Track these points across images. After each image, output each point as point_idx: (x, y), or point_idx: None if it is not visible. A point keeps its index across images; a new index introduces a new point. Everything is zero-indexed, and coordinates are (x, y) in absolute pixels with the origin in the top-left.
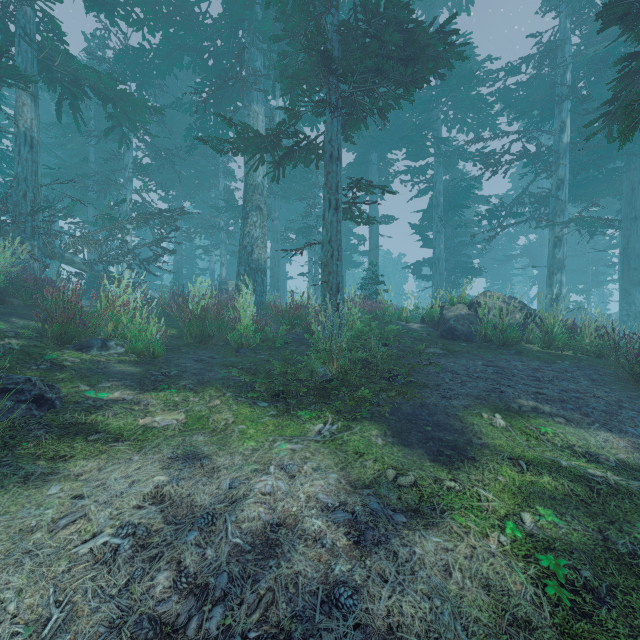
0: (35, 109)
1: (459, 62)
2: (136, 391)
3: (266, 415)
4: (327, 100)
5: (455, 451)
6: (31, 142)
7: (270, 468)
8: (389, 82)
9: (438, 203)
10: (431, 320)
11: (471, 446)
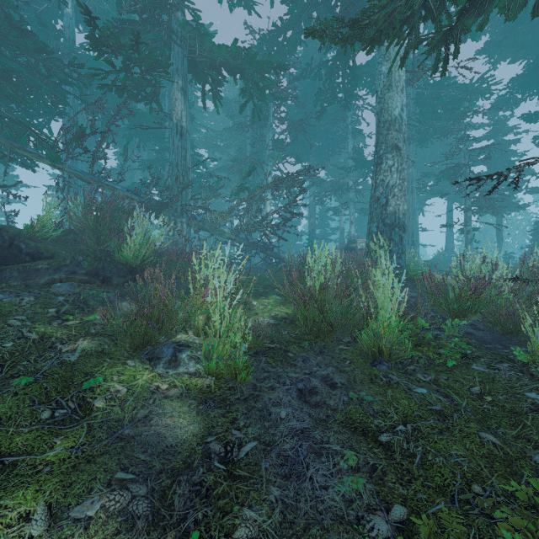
0: (184, 102)
1: None
2: None
3: None
4: None
5: None
6: (181, 131)
7: None
8: None
9: None
10: None
11: None
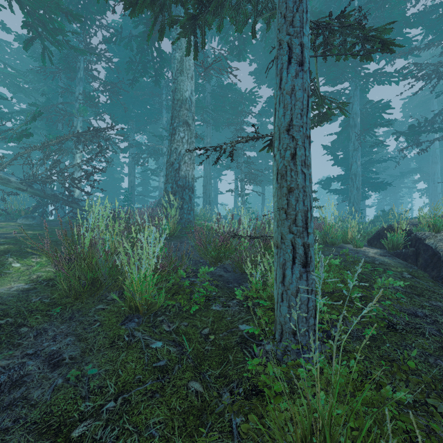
0: None
1: None
2: None
3: None
4: None
5: None
6: None
7: None
8: None
9: (355, 123)
10: (395, 247)
11: None
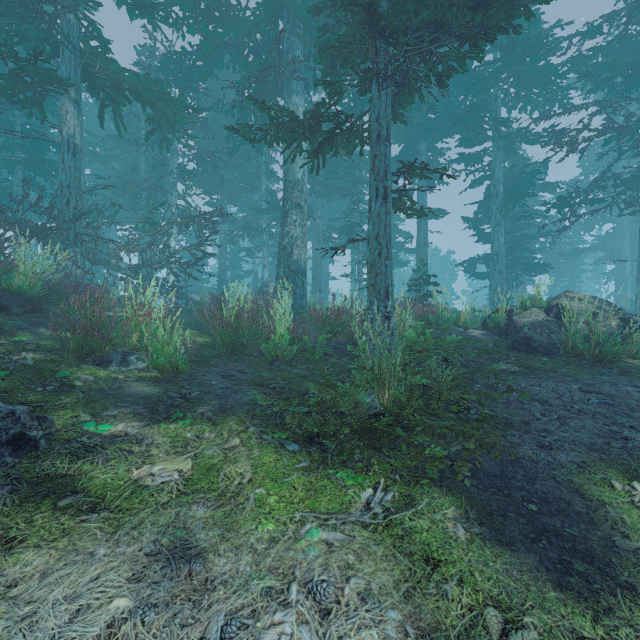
0: (78, 116)
1: (525, 29)
2: (144, 422)
3: (295, 468)
4: (374, 68)
5: (592, 565)
6: (74, 149)
7: (291, 590)
8: (451, 38)
9: (497, 192)
10: (496, 326)
11: (617, 555)
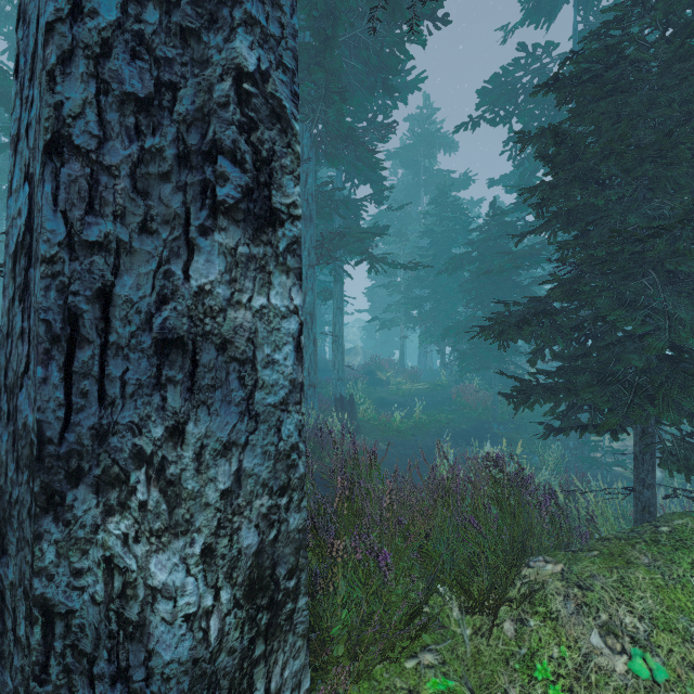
0: None
1: None
2: None
3: None
4: None
5: None
6: None
7: None
8: None
9: None
10: None
11: None
